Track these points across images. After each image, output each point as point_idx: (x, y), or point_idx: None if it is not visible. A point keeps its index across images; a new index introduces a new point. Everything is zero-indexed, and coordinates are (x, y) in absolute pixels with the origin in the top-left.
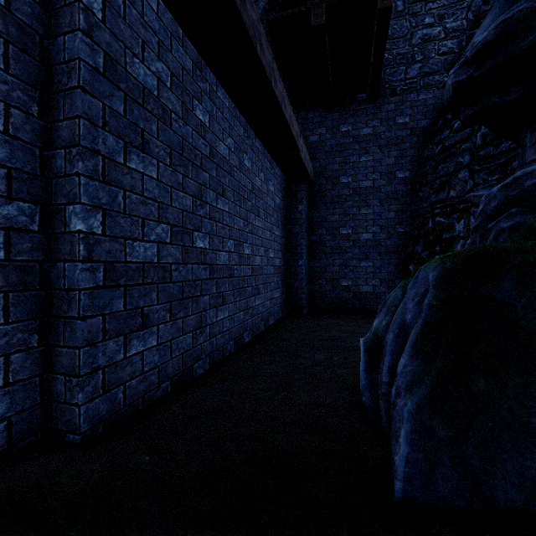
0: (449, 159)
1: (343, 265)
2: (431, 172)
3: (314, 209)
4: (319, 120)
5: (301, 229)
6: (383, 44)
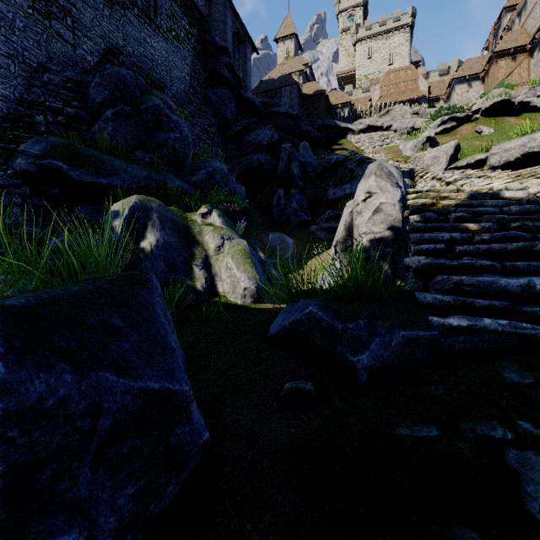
0: (4, 195)
1: None
2: None
3: None
4: None
5: None
6: None
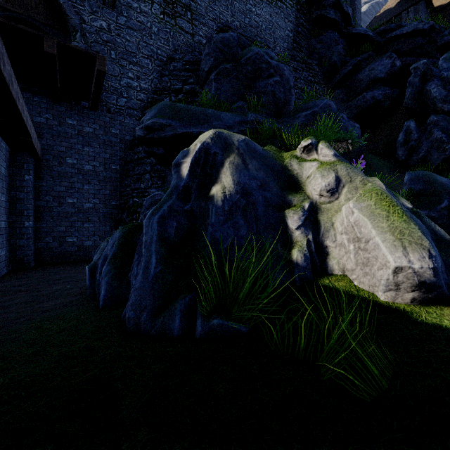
0: (141, 165)
1: (70, 226)
2: (132, 170)
3: (41, 179)
4: (46, 106)
5: (29, 195)
6: (101, 86)
